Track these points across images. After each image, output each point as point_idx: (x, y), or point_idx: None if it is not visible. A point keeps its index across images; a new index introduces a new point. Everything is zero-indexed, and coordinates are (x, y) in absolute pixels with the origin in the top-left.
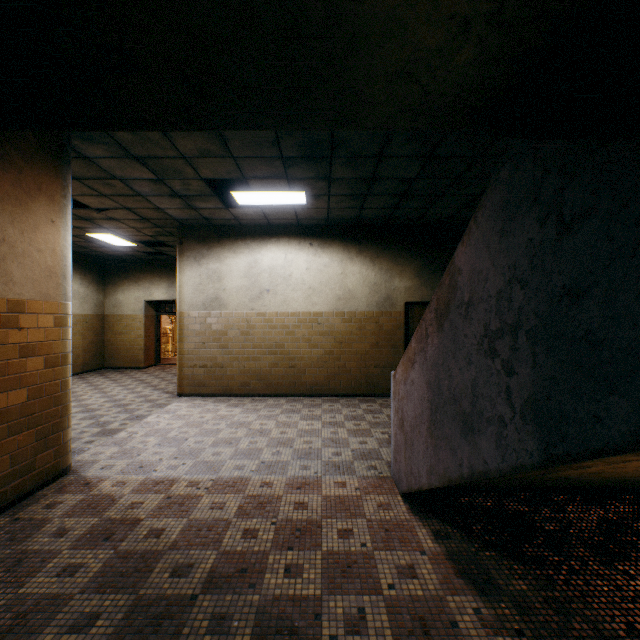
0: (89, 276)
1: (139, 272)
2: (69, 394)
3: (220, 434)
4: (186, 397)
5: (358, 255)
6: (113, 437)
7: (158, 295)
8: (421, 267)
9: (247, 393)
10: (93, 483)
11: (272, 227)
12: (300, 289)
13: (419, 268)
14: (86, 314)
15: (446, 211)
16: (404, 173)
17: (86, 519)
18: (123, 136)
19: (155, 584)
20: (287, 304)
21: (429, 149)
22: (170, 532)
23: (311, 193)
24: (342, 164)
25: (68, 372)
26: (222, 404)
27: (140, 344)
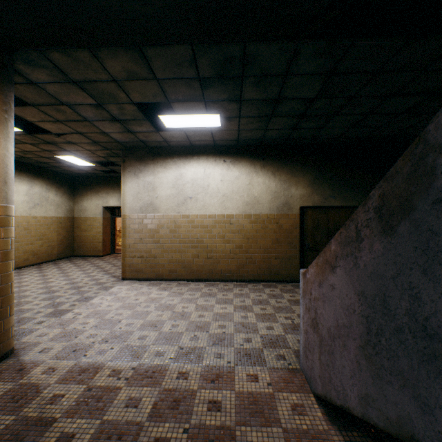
0: (62, 189)
1: (99, 186)
2: (11, 286)
3: (148, 316)
4: (127, 281)
5: (262, 169)
6: (60, 318)
7: (112, 202)
8: (313, 178)
9: (174, 278)
10: (26, 369)
11: (194, 148)
12: (216, 196)
13: (311, 179)
14: (60, 216)
15: (336, 131)
16: (306, 92)
17: (3, 417)
18: (58, 58)
19: None
20: (206, 208)
21: (332, 64)
22: (79, 440)
23: (224, 115)
24: (252, 84)
25: (10, 267)
26: (154, 287)
27: (99, 238)
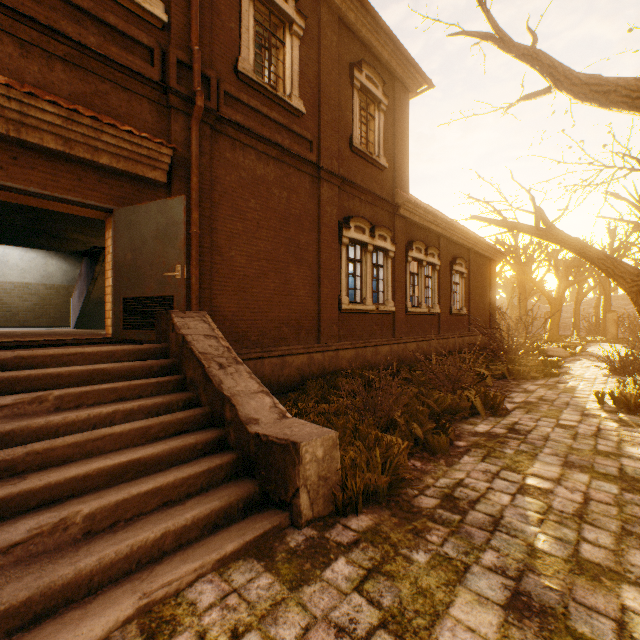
0: None
1: None
2: None
3: None
4: None
5: (56, 255)
6: None
7: None
8: None
9: None
10: None
11: None
12: (16, 269)
13: None
14: None
15: None
16: None
17: None
18: None
19: (2, 331)
20: (6, 277)
21: None
22: None
23: None
24: None
25: None
26: None
27: None
